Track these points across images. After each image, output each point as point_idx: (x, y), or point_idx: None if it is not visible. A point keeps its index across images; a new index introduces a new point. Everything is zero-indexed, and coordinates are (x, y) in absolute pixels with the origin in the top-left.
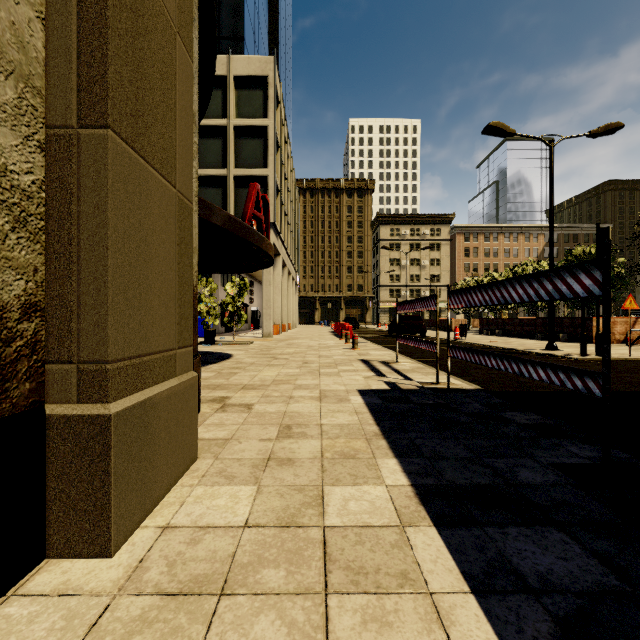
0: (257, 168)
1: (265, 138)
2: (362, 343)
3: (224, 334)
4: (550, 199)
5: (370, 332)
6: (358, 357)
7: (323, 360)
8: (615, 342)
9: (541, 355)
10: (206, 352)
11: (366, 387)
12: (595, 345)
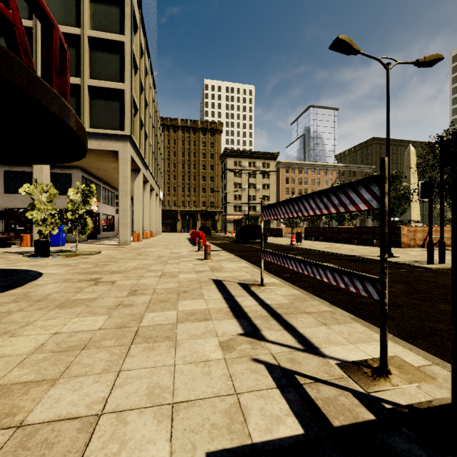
0: (113, 82)
1: (122, 54)
2: (214, 251)
3: (85, 242)
4: (387, 117)
5: (220, 238)
6: (210, 275)
7: (163, 284)
8: (416, 246)
9: (389, 263)
10: (11, 271)
11: (233, 429)
12: (439, 253)
